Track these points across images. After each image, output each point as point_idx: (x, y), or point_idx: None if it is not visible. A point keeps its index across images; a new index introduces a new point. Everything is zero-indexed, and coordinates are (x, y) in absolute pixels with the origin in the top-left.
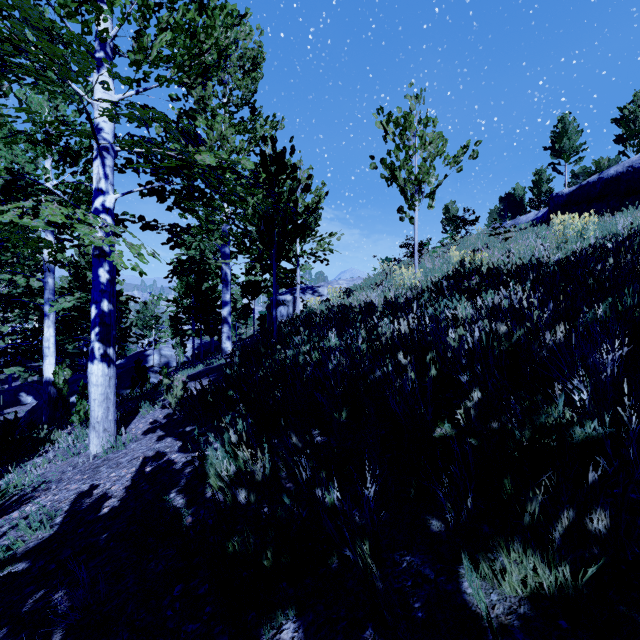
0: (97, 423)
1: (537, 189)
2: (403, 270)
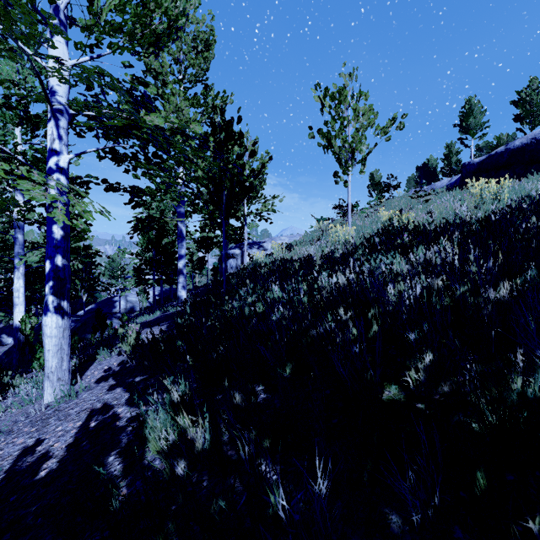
0: (51, 373)
1: (448, 160)
2: (338, 228)
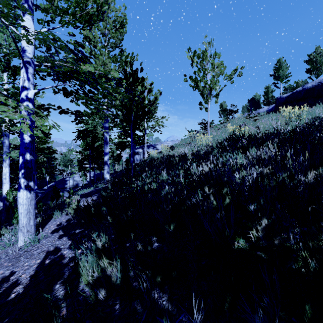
0: (23, 227)
1: (266, 96)
2: (202, 136)
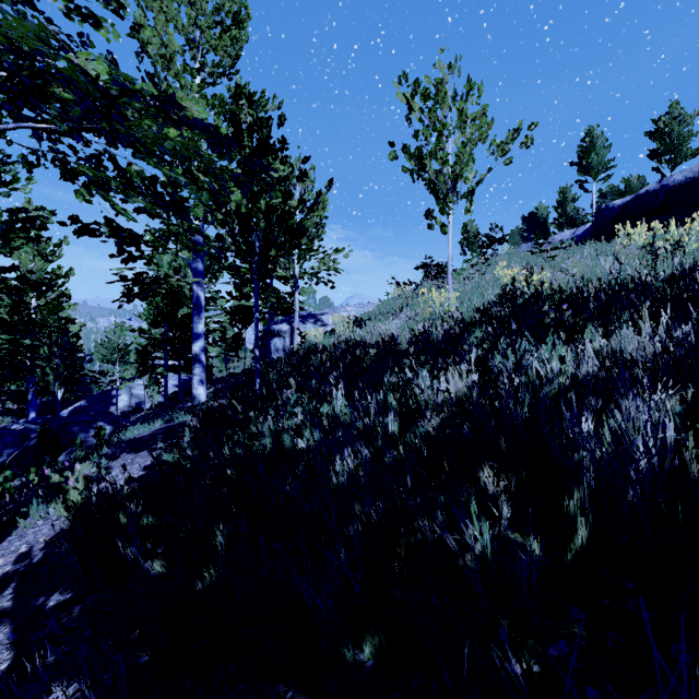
0: None
1: (562, 209)
2: (434, 294)
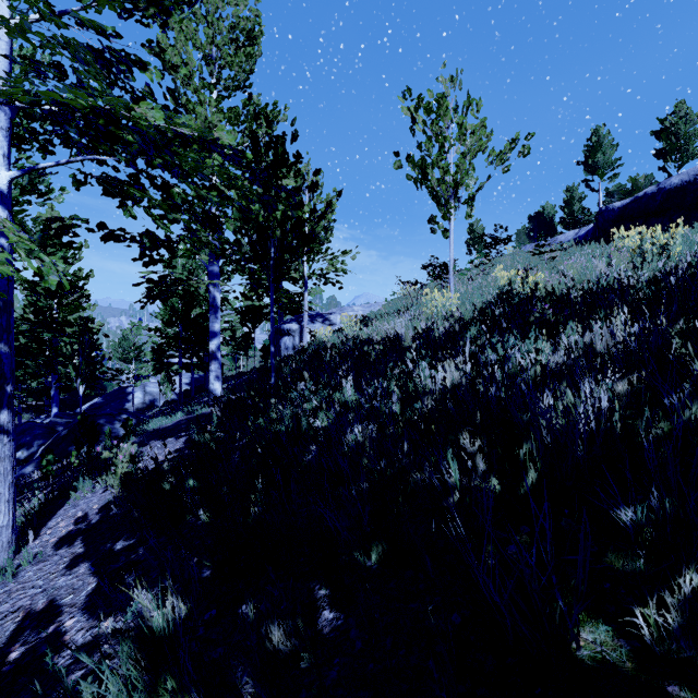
0: None
1: (568, 208)
2: (436, 295)
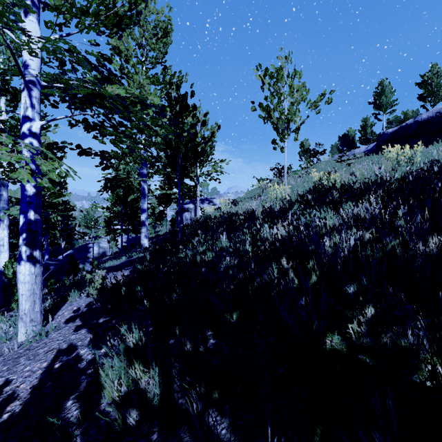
0: (24, 315)
1: (364, 131)
2: (276, 186)
